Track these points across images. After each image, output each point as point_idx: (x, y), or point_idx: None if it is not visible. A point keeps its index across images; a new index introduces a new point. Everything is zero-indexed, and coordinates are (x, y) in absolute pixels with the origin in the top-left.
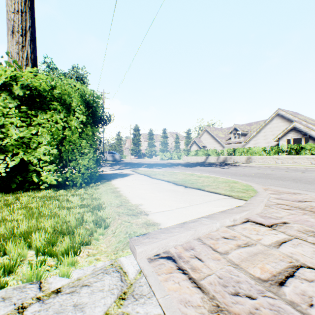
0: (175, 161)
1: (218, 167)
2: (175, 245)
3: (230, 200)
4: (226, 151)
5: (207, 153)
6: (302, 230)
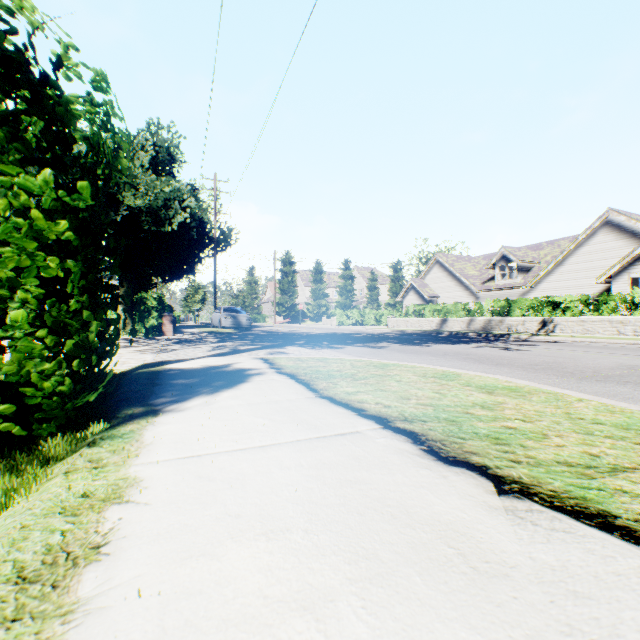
0: (372, 329)
1: (488, 345)
2: None
3: None
4: (488, 306)
5: (445, 311)
6: None
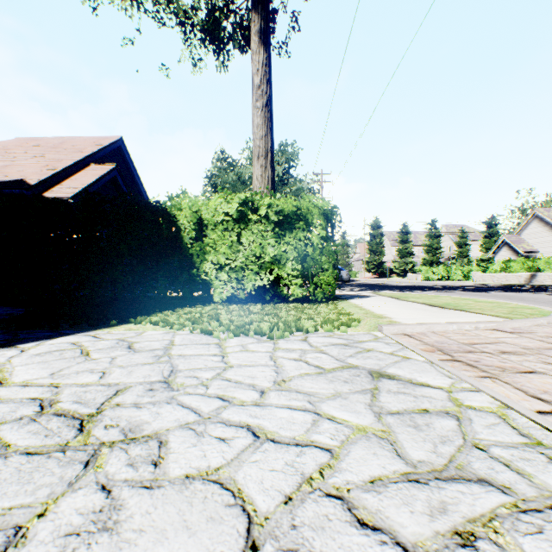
0: (454, 283)
1: (545, 293)
2: (411, 332)
3: (490, 318)
4: None
5: (534, 267)
6: (542, 335)
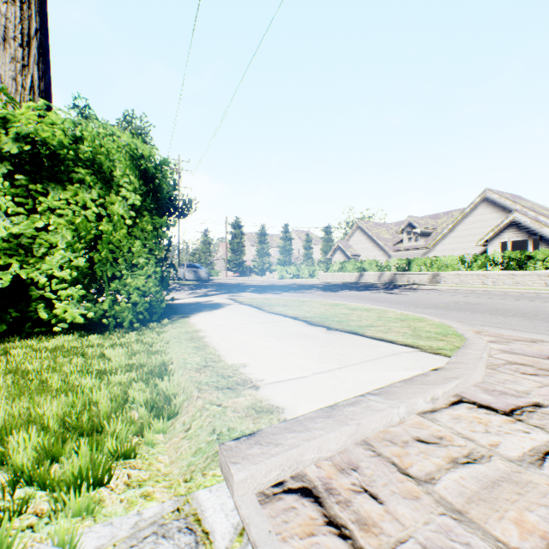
0: (306, 281)
1: (382, 292)
2: (317, 459)
3: (418, 355)
4: (394, 263)
5: (362, 267)
6: None
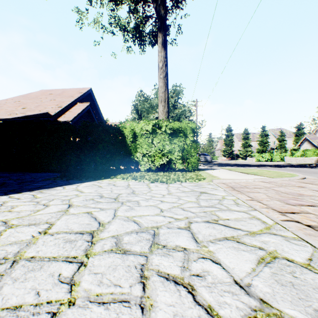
0: (273, 163)
1: (317, 168)
2: (225, 182)
3: (263, 177)
4: None
5: None
6: (278, 183)
